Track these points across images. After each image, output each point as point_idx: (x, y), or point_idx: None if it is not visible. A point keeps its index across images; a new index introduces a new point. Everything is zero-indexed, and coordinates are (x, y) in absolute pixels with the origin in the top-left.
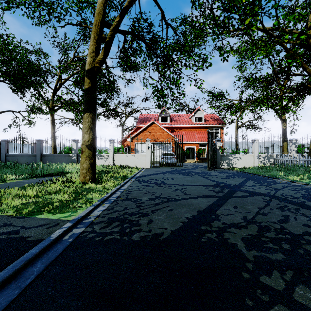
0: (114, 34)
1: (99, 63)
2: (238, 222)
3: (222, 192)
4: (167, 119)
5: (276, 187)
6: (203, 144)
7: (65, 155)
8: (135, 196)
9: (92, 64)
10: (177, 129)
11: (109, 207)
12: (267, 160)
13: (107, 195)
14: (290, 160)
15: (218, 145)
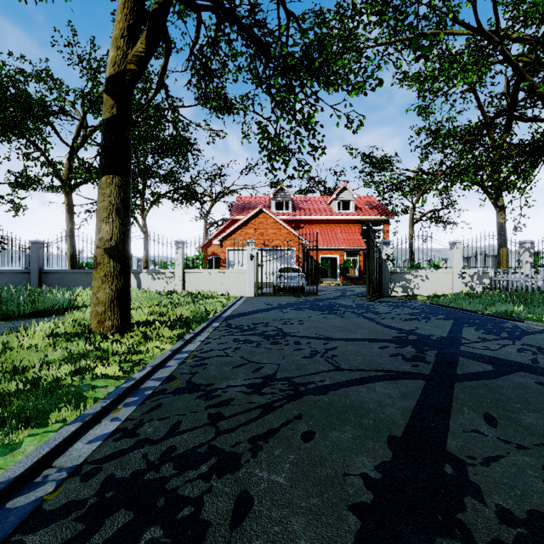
0: None
1: (137, 62)
2: None
3: (426, 361)
4: (287, 207)
5: (536, 343)
6: (353, 251)
7: (88, 271)
8: (211, 376)
9: (120, 64)
10: (304, 223)
11: (129, 423)
12: (478, 281)
13: (139, 375)
14: (525, 280)
15: (385, 252)
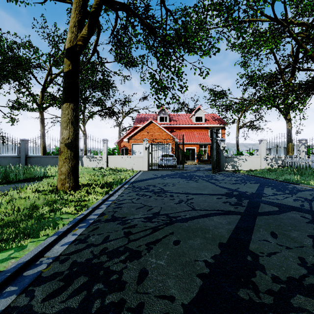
0: (101, 3)
1: (83, 40)
2: (298, 274)
3: (242, 205)
4: (166, 119)
5: (304, 196)
6: (204, 144)
7: (53, 156)
8: (125, 213)
9: (73, 41)
10: (176, 129)
11: (82, 236)
12: (275, 162)
13: (86, 212)
14: (301, 161)
15: (222, 145)
